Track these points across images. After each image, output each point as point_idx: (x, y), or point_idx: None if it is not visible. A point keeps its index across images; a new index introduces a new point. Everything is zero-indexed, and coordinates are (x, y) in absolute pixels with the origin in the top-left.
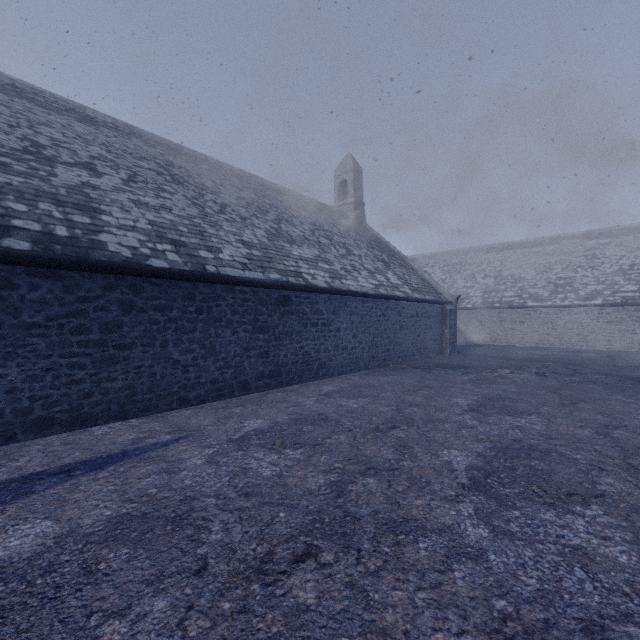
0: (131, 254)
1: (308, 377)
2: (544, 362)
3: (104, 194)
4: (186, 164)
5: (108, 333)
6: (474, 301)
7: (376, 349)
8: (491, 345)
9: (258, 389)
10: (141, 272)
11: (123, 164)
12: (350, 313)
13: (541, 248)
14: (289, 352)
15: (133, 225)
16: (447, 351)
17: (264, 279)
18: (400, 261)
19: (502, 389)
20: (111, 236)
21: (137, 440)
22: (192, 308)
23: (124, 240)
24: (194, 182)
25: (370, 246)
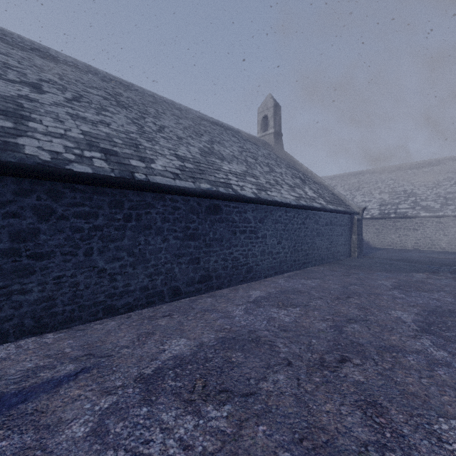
0: (50, 158)
1: (237, 281)
2: (451, 266)
3: (40, 106)
4: (134, 96)
5: (21, 241)
6: (372, 212)
7: (297, 253)
8: (388, 248)
9: (189, 294)
10: (59, 176)
11: (72, 88)
12: (275, 221)
13: (429, 168)
14: (219, 258)
15: (63, 133)
16: (355, 254)
17: (194, 188)
18: (313, 179)
19: (436, 298)
20: (32, 140)
21: (31, 372)
22: (120, 215)
23: (47, 145)
24: (138, 108)
25: (288, 166)
